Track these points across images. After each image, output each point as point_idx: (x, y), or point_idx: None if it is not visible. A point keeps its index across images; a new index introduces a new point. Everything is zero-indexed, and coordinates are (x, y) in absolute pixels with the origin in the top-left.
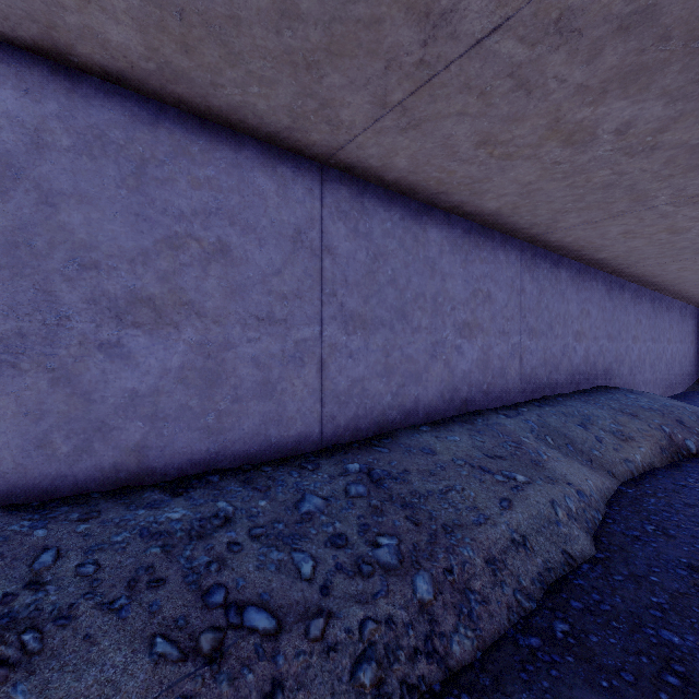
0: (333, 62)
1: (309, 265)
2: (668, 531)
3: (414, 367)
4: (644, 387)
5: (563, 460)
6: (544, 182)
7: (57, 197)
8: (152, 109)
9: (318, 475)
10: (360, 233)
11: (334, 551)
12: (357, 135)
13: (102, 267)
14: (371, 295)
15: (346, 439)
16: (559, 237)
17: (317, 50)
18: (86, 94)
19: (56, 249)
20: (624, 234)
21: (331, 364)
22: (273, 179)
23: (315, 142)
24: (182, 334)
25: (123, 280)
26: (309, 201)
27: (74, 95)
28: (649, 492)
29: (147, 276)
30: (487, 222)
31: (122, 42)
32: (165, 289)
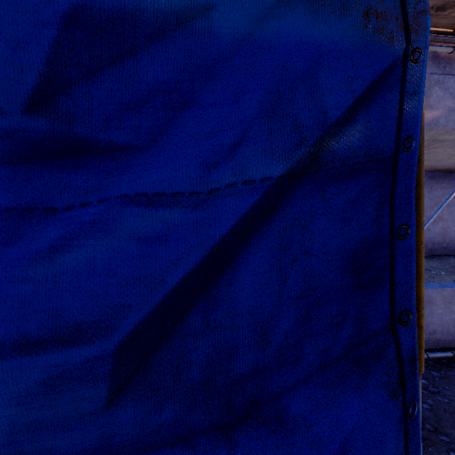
0: None
1: None
2: None
3: None
4: None
5: None
6: None
7: None
8: None
9: None
10: None
11: None
12: None
13: None
14: None
15: None
16: None
17: None
18: None
19: None
20: None
21: None
22: None
23: None
24: None
25: None
26: None
27: None
28: None
29: None
30: (444, 171)
31: None
32: None
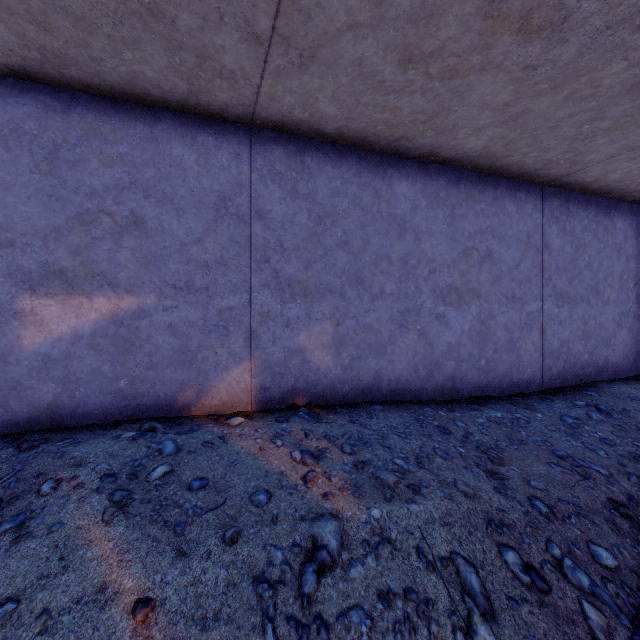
0: (606, 134)
1: (534, 259)
2: None
3: (604, 333)
4: None
5: None
6: None
7: (420, 234)
8: (457, 174)
9: (558, 405)
10: (566, 231)
11: (609, 446)
12: (588, 166)
13: (436, 271)
14: (574, 277)
15: (557, 385)
16: None
17: (599, 131)
18: (431, 174)
19: (420, 263)
20: None
21: (548, 329)
22: (514, 203)
23: (549, 174)
24: (470, 309)
25: (445, 278)
26: (534, 214)
27: (426, 176)
28: None
29: (455, 275)
30: None
31: (471, 147)
32: (462, 282)
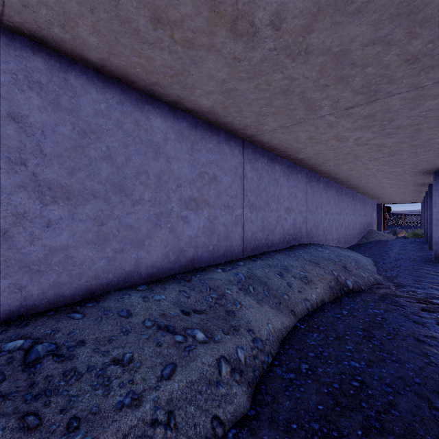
0: None
1: None
2: (318, 369)
3: (135, 234)
4: (332, 242)
5: (254, 306)
6: (236, 82)
7: None
8: None
9: None
10: (63, 107)
11: None
12: None
13: None
14: (79, 168)
15: (42, 307)
16: (269, 139)
17: None
18: None
19: None
20: (309, 139)
21: (17, 233)
22: None
23: None
24: None
25: None
26: None
27: None
28: (315, 326)
29: None
30: (211, 120)
31: None
32: None
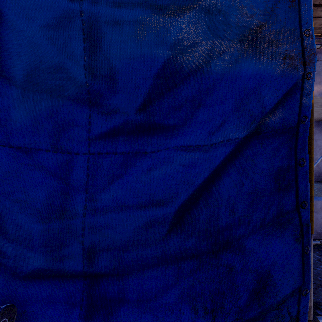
0: None
1: None
2: None
3: None
4: None
5: None
6: None
7: None
8: None
9: None
10: None
11: None
12: None
13: None
14: None
15: None
16: None
17: None
18: None
19: None
20: None
21: None
22: None
23: None
24: None
25: None
26: None
27: None
28: None
29: None
30: None
31: None
32: None
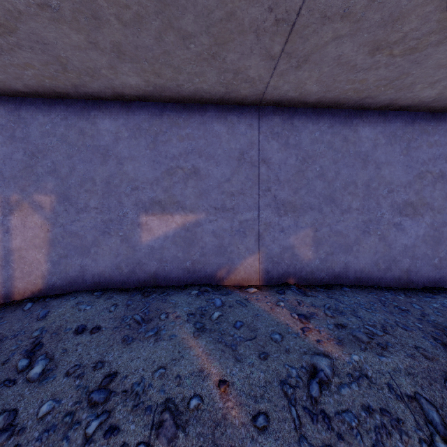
0: None
1: None
2: None
3: None
4: None
5: None
6: None
7: (380, 164)
8: (412, 116)
9: None
10: None
11: None
12: None
13: (394, 191)
14: None
15: None
16: None
17: None
18: (389, 119)
19: (380, 186)
20: None
21: None
22: None
23: None
24: (424, 219)
25: (401, 195)
26: None
27: (385, 121)
28: None
29: (410, 193)
30: None
31: (426, 95)
32: (417, 198)
